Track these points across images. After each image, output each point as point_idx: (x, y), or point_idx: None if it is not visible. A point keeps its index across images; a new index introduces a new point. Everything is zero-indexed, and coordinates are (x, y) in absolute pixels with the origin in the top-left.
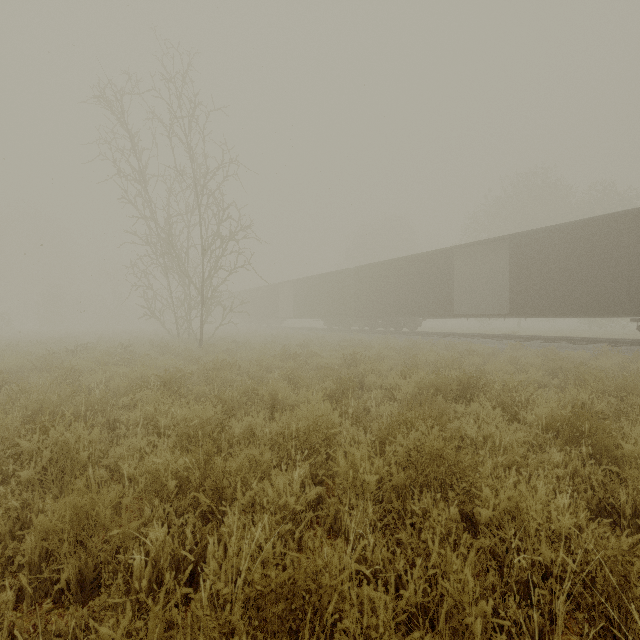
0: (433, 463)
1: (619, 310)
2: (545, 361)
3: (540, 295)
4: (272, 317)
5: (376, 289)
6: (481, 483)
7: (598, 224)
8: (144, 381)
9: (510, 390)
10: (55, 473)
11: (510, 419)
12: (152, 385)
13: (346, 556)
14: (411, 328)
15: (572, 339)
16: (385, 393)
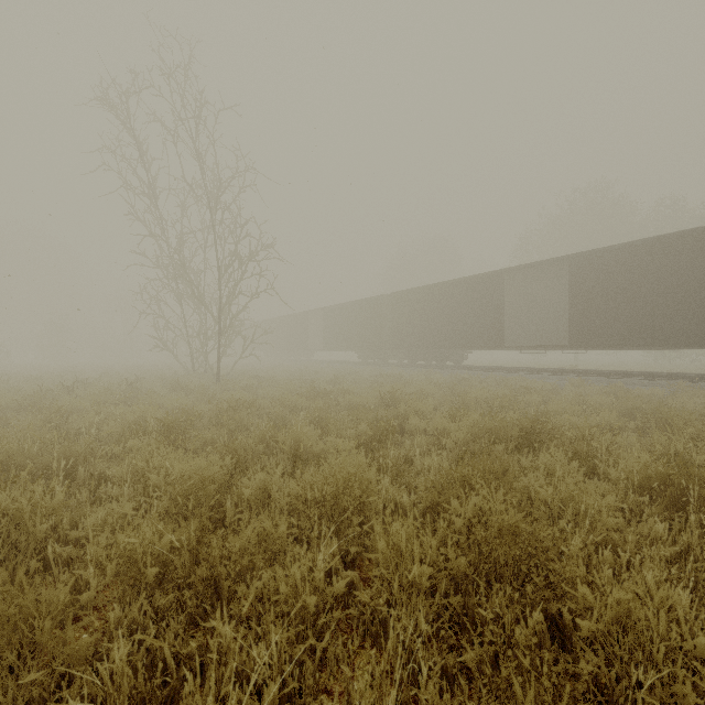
0: (503, 543)
1: (697, 341)
2: (616, 400)
3: (605, 324)
4: (300, 349)
5: (417, 317)
6: (571, 574)
7: (672, 242)
8: (141, 425)
9: (584, 437)
10: (6, 551)
11: (587, 474)
12: (150, 430)
13: (389, 703)
14: (456, 361)
15: (642, 374)
16: (431, 439)
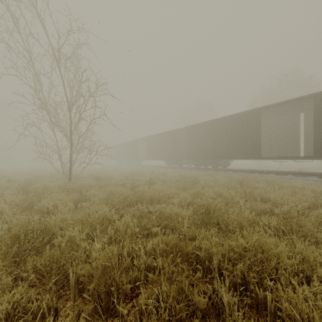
0: None
1: None
2: None
3: None
4: (134, 159)
5: (200, 140)
6: None
7: None
8: None
9: None
10: None
11: None
12: None
13: None
14: (223, 166)
15: None
16: None
